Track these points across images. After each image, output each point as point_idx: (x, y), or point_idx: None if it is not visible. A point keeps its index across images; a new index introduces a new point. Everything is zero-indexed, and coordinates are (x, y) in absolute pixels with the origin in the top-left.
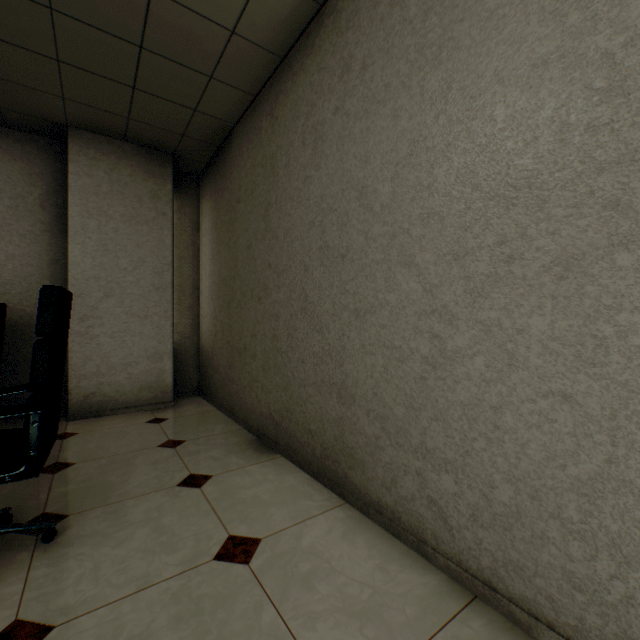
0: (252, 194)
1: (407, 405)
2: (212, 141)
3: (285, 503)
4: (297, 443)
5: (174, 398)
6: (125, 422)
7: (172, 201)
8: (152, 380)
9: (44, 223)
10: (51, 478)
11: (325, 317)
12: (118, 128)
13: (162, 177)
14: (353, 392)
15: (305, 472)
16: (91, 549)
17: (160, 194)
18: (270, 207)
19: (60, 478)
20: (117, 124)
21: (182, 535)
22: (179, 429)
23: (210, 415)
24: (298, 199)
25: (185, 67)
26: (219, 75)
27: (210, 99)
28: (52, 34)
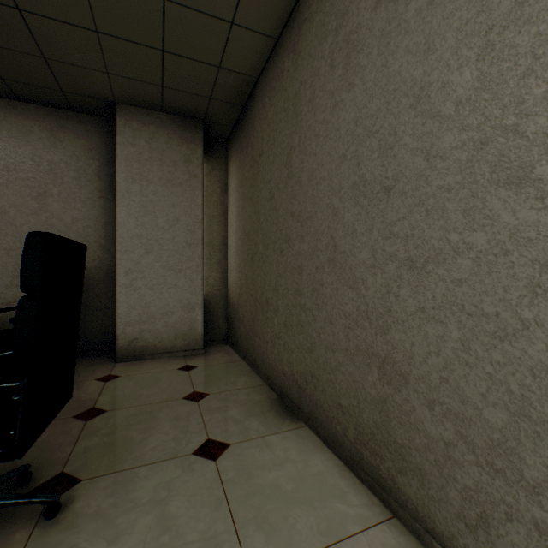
0: (274, 143)
1: (513, 410)
2: (237, 101)
3: (312, 503)
4: (323, 415)
5: (205, 345)
6: (160, 367)
7: (202, 164)
8: (185, 329)
9: (100, 190)
10: (82, 426)
11: (361, 269)
12: (155, 99)
13: (194, 142)
14: (404, 370)
15: (334, 453)
16: (86, 540)
17: (192, 158)
18: (292, 151)
19: (90, 427)
20: (154, 94)
21: (186, 537)
22: (205, 379)
23: (235, 365)
24: (325, 133)
25: (206, 15)
26: (240, 19)
27: (232, 51)
28: (87, 1)
